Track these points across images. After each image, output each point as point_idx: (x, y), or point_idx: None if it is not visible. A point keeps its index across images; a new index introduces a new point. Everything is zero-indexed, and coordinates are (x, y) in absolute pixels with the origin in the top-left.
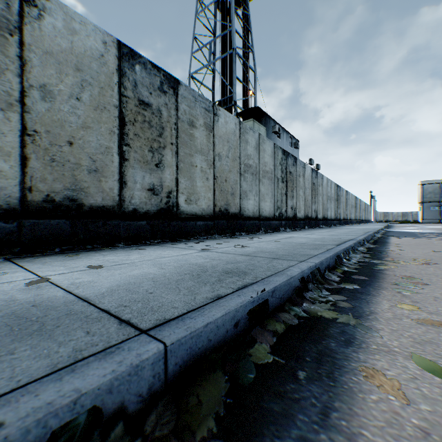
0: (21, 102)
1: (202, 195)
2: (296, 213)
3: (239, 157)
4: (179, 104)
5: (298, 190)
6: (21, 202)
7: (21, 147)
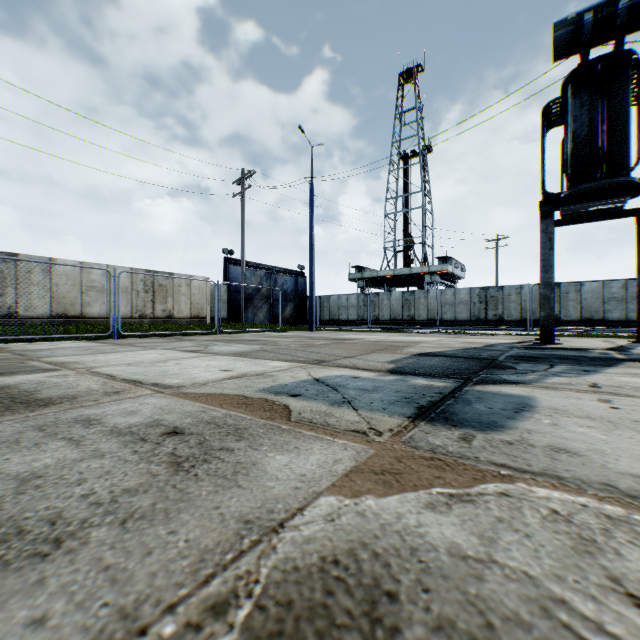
0: (520, 304)
1: (572, 314)
2: None
3: (601, 296)
4: (560, 289)
5: None
6: (520, 319)
7: (520, 311)
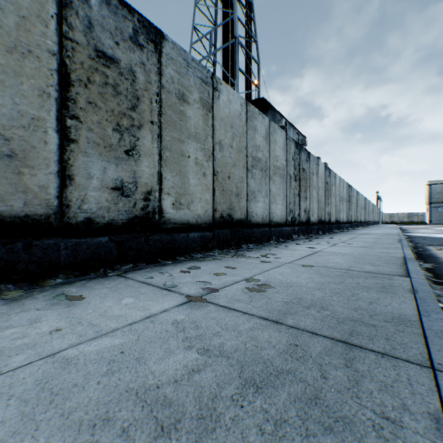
0: None
1: (197, 196)
2: (309, 217)
3: (245, 148)
4: (164, 67)
5: (312, 190)
6: None
7: None
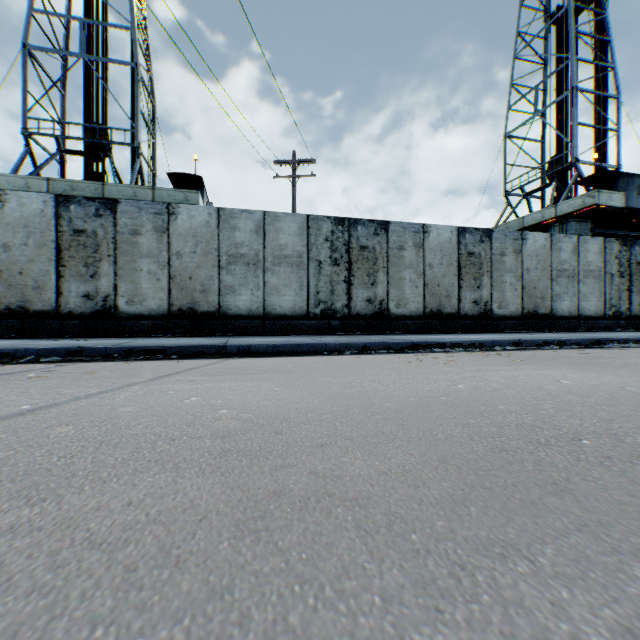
0: (423, 273)
1: (511, 301)
2: None
3: (549, 266)
4: (492, 244)
5: None
6: (423, 313)
7: (423, 291)
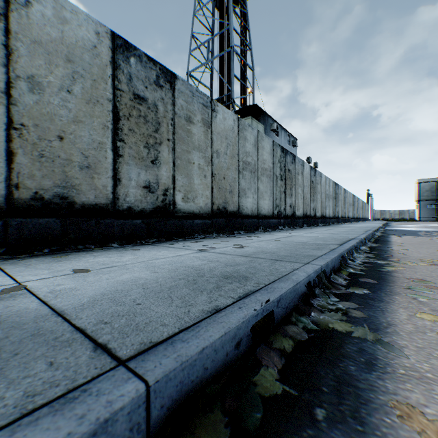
0: (6, 94)
1: (200, 192)
2: (295, 211)
3: (237, 154)
4: (176, 99)
5: (297, 188)
6: (6, 199)
7: (6, 141)
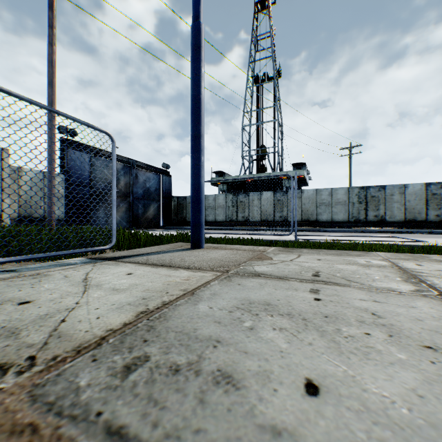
0: (403, 204)
1: None
2: None
3: None
4: None
5: None
6: (403, 220)
7: (403, 211)
